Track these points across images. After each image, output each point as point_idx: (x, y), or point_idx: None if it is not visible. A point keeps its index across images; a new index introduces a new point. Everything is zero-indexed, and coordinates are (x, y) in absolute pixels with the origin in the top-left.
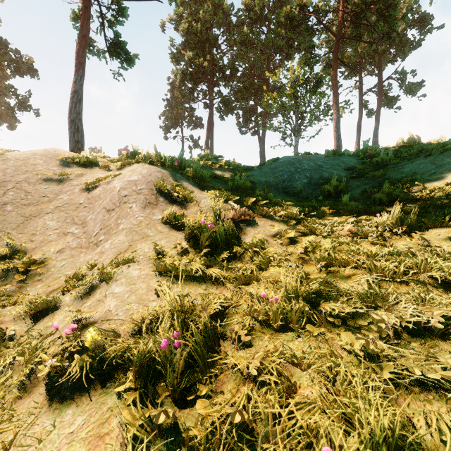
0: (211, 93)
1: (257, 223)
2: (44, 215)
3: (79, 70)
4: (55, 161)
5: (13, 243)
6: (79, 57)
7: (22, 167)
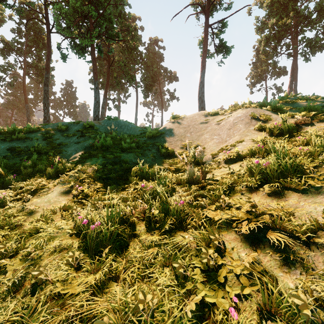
0: (295, 42)
1: (314, 124)
2: (204, 135)
3: (202, 70)
4: (202, 115)
5: (197, 143)
6: (202, 63)
7: (192, 120)
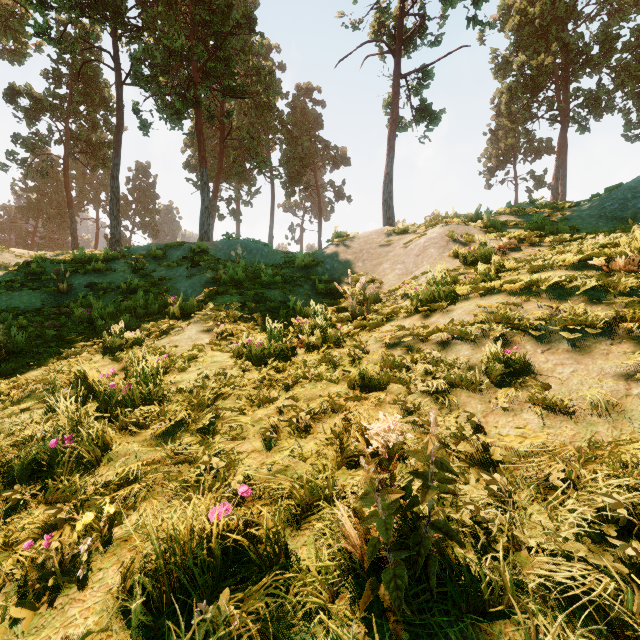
0: (565, 95)
1: (522, 249)
2: (382, 264)
3: (390, 153)
4: (383, 234)
5: (372, 277)
6: (390, 142)
7: (367, 241)
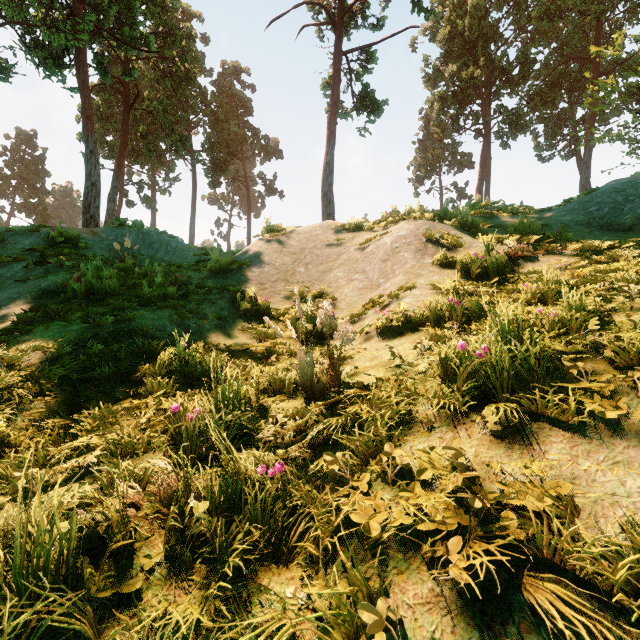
0: (487, 112)
1: (539, 258)
2: (333, 270)
3: (330, 139)
4: (329, 230)
5: (319, 289)
6: (330, 126)
7: (309, 238)
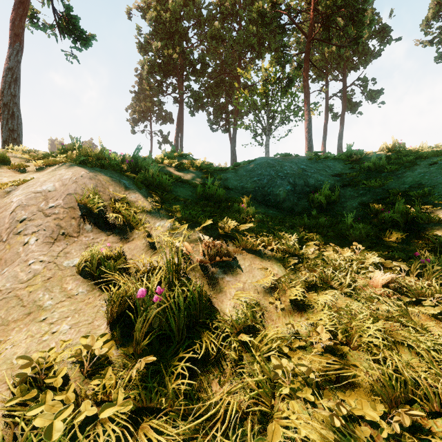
0: (181, 87)
1: (240, 264)
2: None
3: (14, 42)
4: None
5: None
6: (14, 27)
7: None
